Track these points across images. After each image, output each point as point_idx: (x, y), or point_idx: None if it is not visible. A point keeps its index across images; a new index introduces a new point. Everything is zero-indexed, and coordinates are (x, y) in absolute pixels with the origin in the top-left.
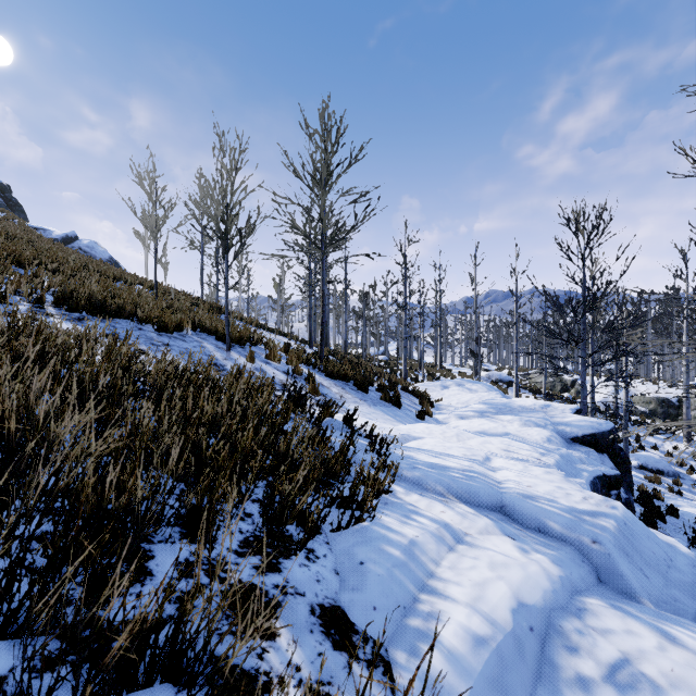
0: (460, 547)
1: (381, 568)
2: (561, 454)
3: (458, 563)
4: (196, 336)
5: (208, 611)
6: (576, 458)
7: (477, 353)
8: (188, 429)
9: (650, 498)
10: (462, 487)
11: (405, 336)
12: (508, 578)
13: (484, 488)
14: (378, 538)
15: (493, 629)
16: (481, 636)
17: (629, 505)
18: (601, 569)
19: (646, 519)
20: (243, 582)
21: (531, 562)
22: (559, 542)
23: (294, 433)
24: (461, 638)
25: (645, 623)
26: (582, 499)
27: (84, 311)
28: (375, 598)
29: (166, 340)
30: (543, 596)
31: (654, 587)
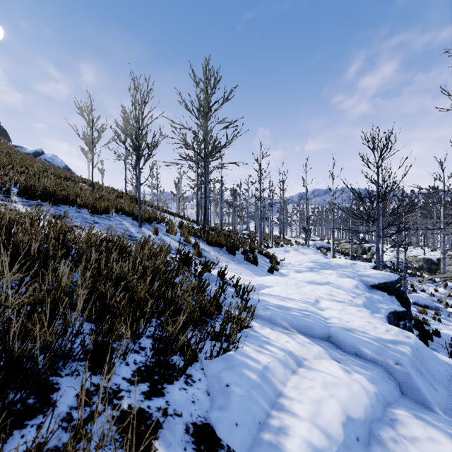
0: (301, 370)
1: (242, 389)
2: (366, 296)
3: (300, 384)
4: (118, 217)
5: (87, 450)
6: (376, 299)
7: (307, 229)
8: (98, 283)
9: (421, 324)
10: (301, 323)
11: (260, 218)
12: (338, 396)
13: (316, 324)
14: (240, 365)
15: (329, 441)
16: (320, 448)
17: (410, 330)
18: (403, 384)
19: (421, 339)
20: (132, 407)
21: (353, 382)
22: (371, 363)
23: (181, 285)
24: (304, 451)
25: (442, 431)
26: (385, 331)
27: (40, 199)
28: (237, 416)
29: (97, 220)
30: (364, 410)
31: (441, 398)
